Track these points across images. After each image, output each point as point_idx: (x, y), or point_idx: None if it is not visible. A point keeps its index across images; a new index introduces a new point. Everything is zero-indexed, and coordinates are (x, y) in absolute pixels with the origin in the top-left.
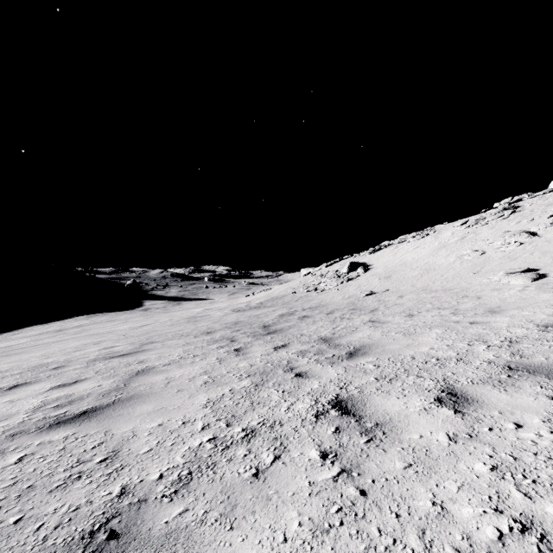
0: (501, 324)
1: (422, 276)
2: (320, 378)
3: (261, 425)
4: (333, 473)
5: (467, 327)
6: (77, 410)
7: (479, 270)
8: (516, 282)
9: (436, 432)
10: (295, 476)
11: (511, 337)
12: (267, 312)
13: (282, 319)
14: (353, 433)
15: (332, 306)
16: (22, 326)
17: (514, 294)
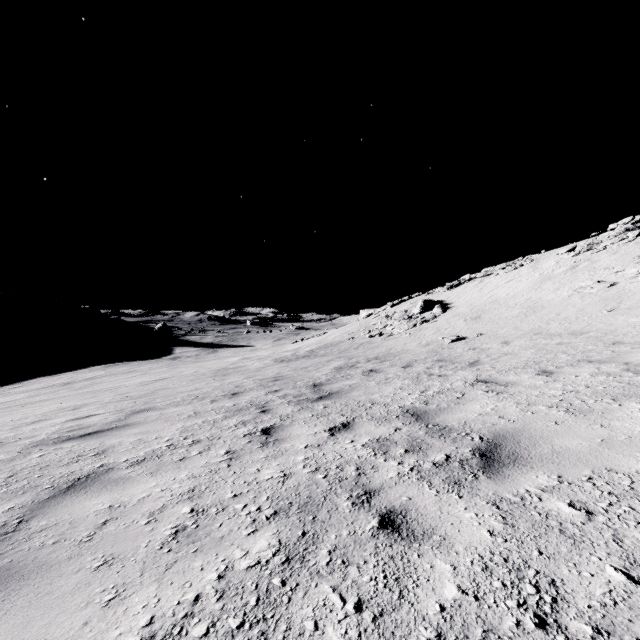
0: None
1: (526, 315)
2: (448, 548)
3: None
4: None
5: None
6: None
7: (617, 306)
8: None
9: None
10: None
11: None
12: (319, 363)
13: (340, 374)
14: None
15: (406, 355)
16: (27, 377)
17: None
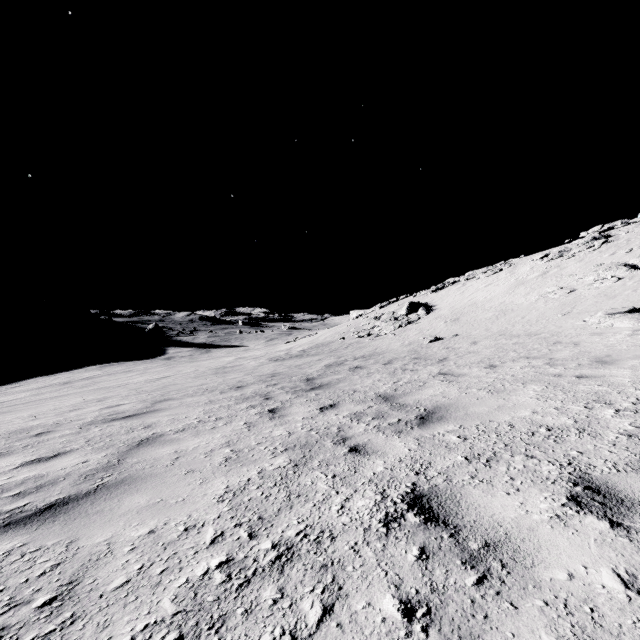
0: (622, 379)
1: (497, 318)
2: (384, 456)
3: (301, 538)
4: None
5: (575, 382)
6: (42, 502)
7: (570, 311)
8: (621, 324)
9: (595, 567)
10: None
11: None
12: (311, 361)
13: (330, 370)
14: (451, 561)
15: (389, 354)
16: (23, 377)
17: (623, 339)
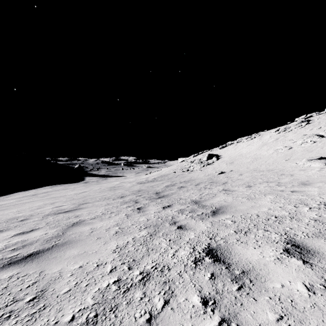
0: (313, 192)
1: (253, 162)
2: (195, 230)
3: (154, 269)
4: (214, 323)
5: (290, 194)
6: (26, 253)
7: (289, 158)
8: (314, 165)
9: (294, 282)
10: (182, 324)
11: (324, 201)
12: (158, 184)
13: (168, 188)
14: (226, 280)
15: (198, 180)
16: (12, 192)
17: (315, 173)
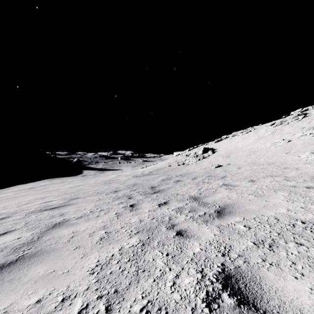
0: None
1: (250, 155)
2: (199, 239)
3: None
4: None
5: (307, 190)
6: None
7: (289, 151)
8: None
9: None
10: None
11: None
12: (154, 177)
13: (163, 182)
14: None
15: (194, 174)
16: (11, 185)
17: None
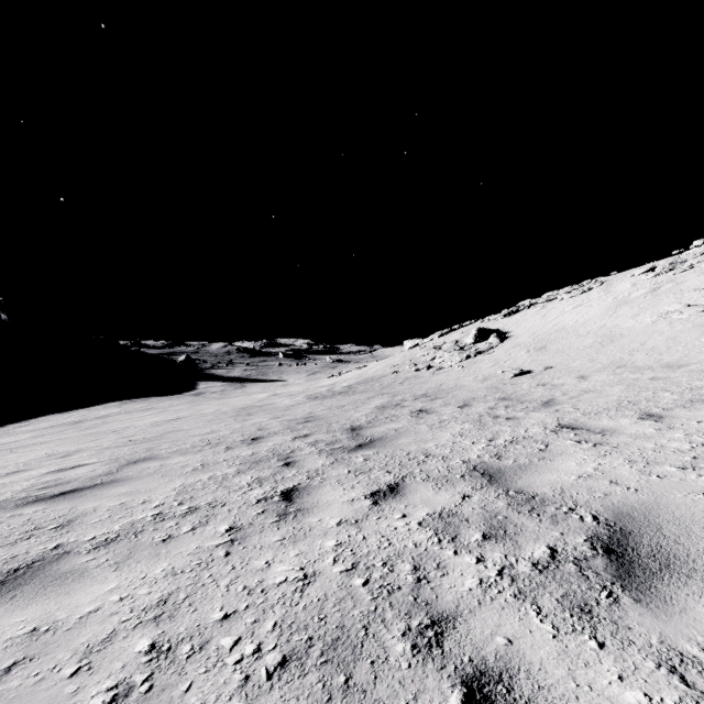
0: None
1: (602, 345)
2: None
3: None
4: None
5: None
6: None
7: None
8: None
9: None
10: None
11: None
12: (358, 401)
13: (383, 414)
14: None
15: (461, 392)
16: (35, 415)
17: None
